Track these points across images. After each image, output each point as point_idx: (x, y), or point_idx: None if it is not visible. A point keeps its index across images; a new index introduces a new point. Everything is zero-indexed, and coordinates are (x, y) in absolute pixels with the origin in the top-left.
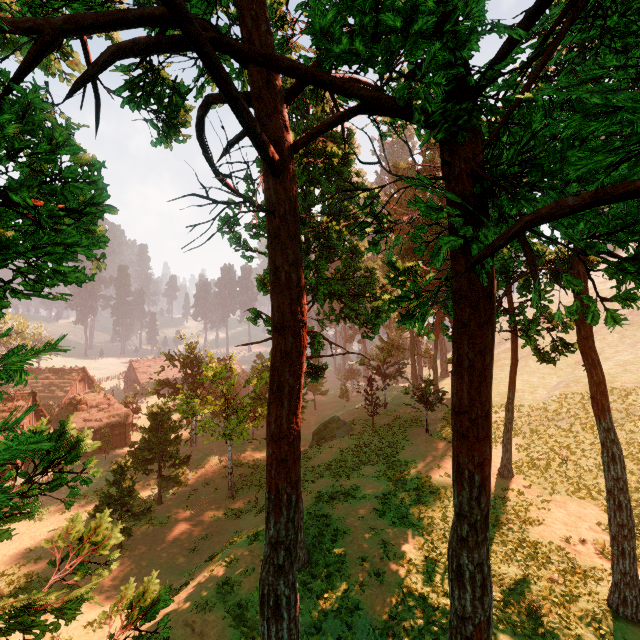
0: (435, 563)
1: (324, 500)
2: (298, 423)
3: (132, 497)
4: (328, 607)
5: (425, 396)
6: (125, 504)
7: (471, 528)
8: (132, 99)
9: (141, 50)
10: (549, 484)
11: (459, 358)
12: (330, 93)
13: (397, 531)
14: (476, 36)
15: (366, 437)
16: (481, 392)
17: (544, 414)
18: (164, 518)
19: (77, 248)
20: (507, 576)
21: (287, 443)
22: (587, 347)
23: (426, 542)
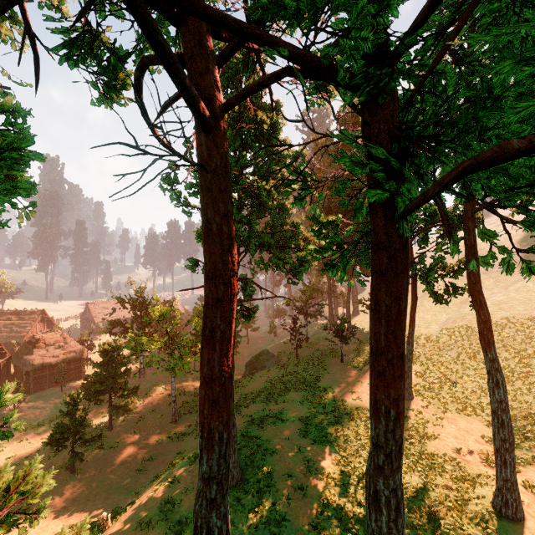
0: (350, 476)
1: (255, 423)
2: (229, 365)
3: (84, 425)
4: (258, 520)
5: (340, 332)
6: (77, 432)
7: (387, 457)
8: (69, 57)
9: None
10: (442, 404)
11: (377, 304)
12: (260, 64)
13: (318, 449)
14: (396, 1)
15: (291, 367)
16: (396, 335)
17: (437, 345)
18: (114, 443)
19: None
20: (410, 485)
21: (219, 385)
22: (476, 291)
23: (342, 458)
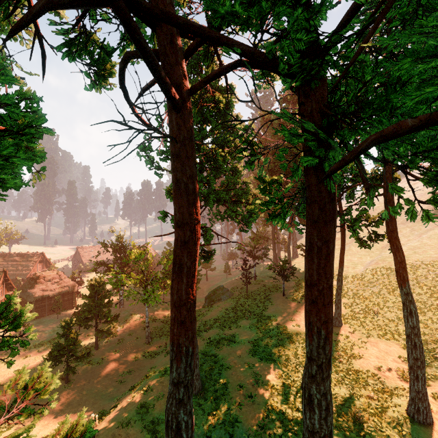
0: (290, 387)
1: (213, 344)
2: (194, 294)
3: (76, 345)
4: (216, 421)
5: (282, 271)
6: (71, 350)
7: (318, 368)
8: (69, 53)
9: (67, 3)
10: (366, 330)
11: (310, 246)
12: (217, 56)
13: (264, 365)
14: (325, 9)
15: (242, 299)
16: (326, 270)
17: (362, 282)
18: (100, 359)
19: (12, 160)
20: (339, 395)
21: (185, 309)
22: (393, 237)
23: (284, 373)
